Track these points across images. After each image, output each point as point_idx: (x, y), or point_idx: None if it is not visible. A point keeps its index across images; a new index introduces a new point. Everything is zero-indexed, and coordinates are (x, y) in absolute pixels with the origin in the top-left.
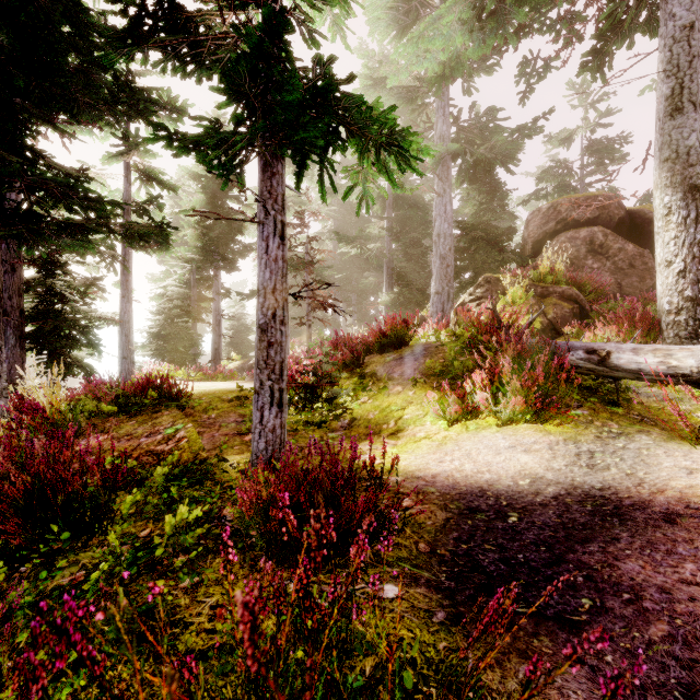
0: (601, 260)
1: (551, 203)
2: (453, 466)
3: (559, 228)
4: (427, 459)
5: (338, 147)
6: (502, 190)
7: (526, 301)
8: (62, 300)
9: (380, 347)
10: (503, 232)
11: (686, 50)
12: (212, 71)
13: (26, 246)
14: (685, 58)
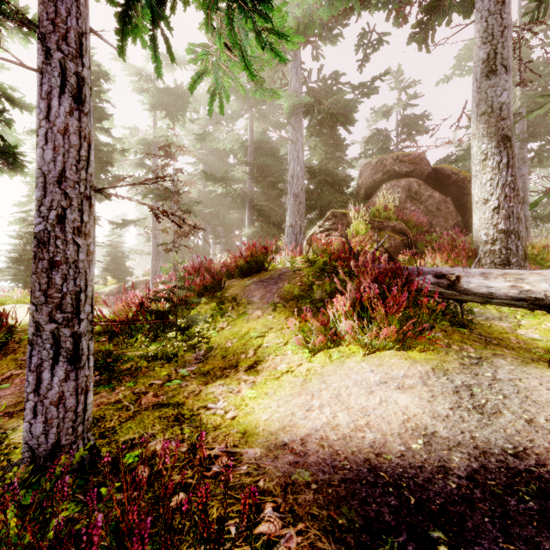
0: (416, 204)
1: (379, 158)
2: (324, 418)
3: (385, 178)
4: (291, 407)
5: None
6: (343, 144)
7: (366, 233)
8: None
9: (240, 272)
10: (343, 179)
11: (499, 22)
12: None
13: None
14: (498, 28)
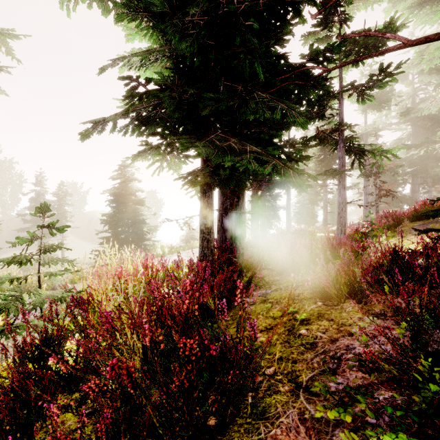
0: None
1: None
2: None
3: None
4: None
5: (363, 159)
6: None
7: None
8: (268, 202)
9: (414, 217)
10: None
11: None
12: (324, 143)
13: (270, 190)
14: None
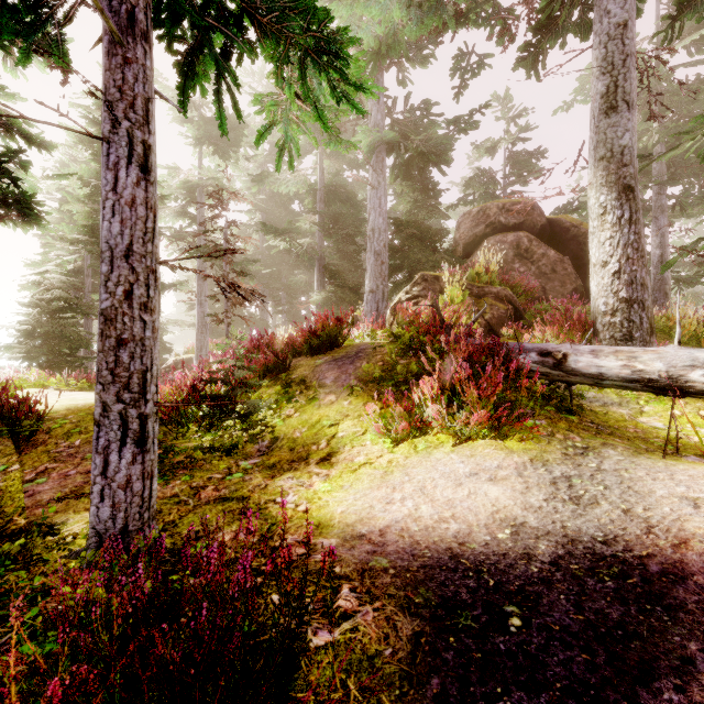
0: (526, 265)
1: (481, 207)
2: (406, 510)
3: (488, 231)
4: (370, 500)
5: (242, 44)
6: (436, 189)
7: (463, 301)
8: None
9: (309, 348)
10: (436, 232)
11: (620, 49)
12: None
13: None
14: (619, 56)
